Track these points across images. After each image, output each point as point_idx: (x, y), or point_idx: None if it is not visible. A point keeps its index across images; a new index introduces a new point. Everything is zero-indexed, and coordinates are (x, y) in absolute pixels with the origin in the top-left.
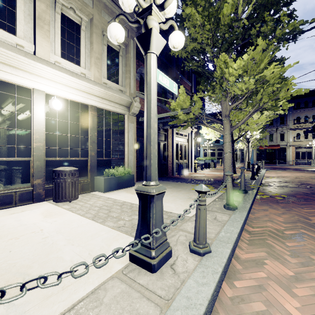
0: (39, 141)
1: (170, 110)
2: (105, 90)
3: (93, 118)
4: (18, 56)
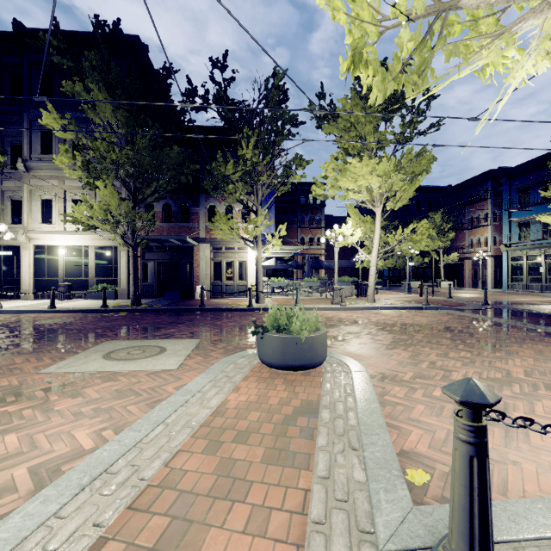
0: (61, 270)
1: (194, 225)
2: (92, 235)
3: (91, 253)
4: (47, 235)
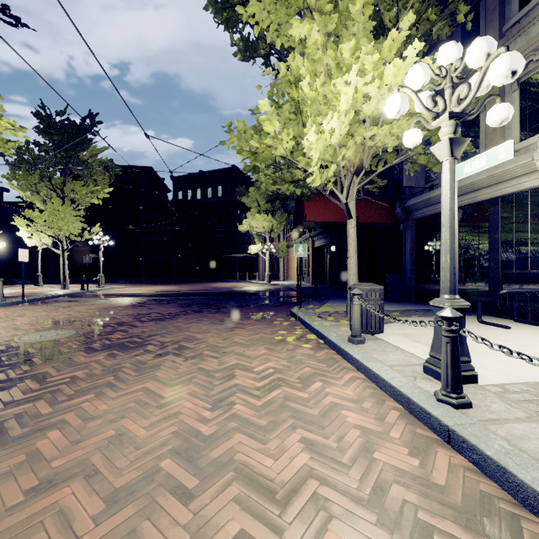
0: None
1: None
2: None
3: None
4: None
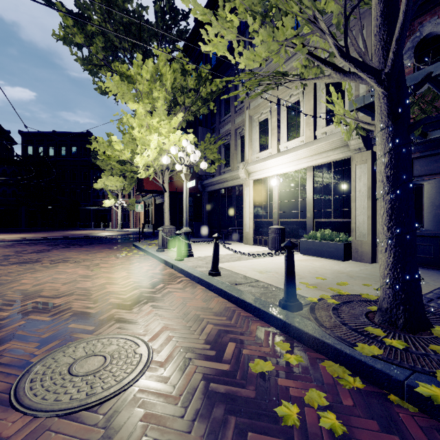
0: (275, 209)
1: None
2: (308, 148)
3: (309, 179)
4: (260, 164)
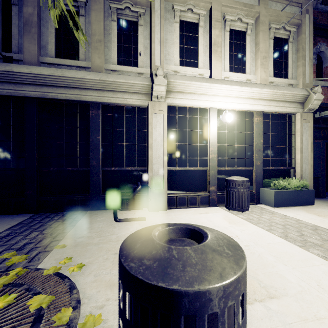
0: (213, 153)
1: None
2: (274, 90)
3: (259, 124)
4: (203, 83)
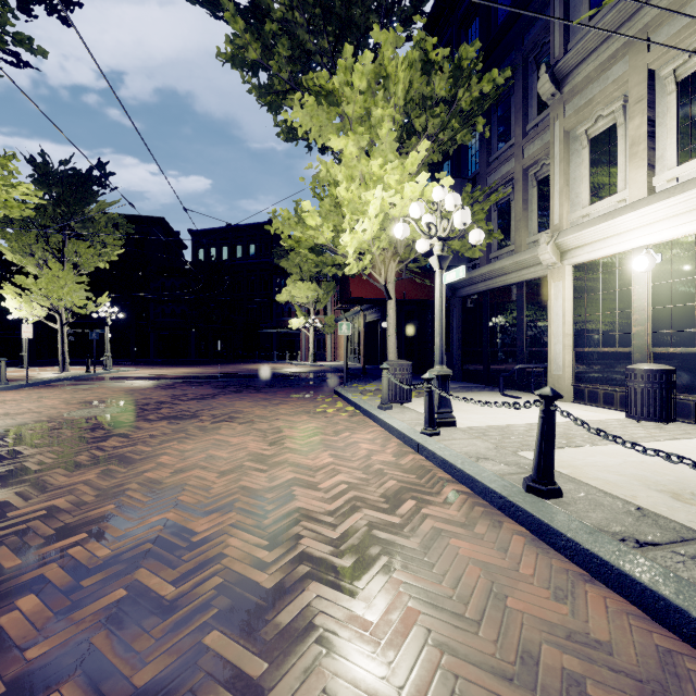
0: (639, 324)
1: None
2: None
3: None
4: (597, 227)
